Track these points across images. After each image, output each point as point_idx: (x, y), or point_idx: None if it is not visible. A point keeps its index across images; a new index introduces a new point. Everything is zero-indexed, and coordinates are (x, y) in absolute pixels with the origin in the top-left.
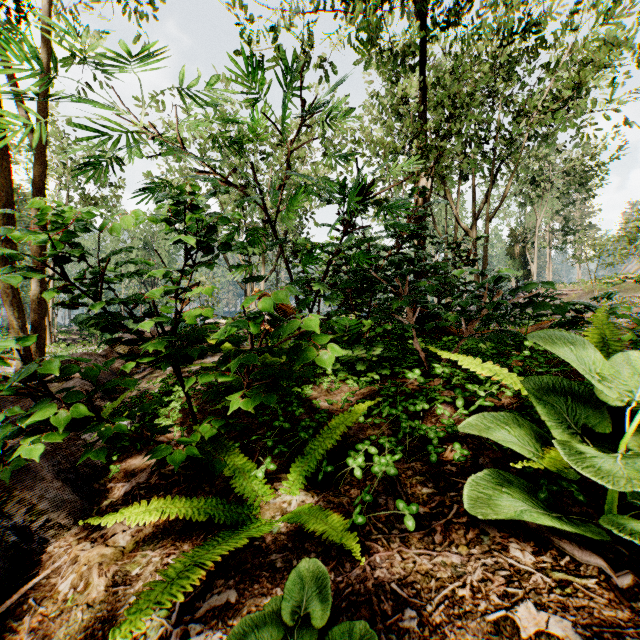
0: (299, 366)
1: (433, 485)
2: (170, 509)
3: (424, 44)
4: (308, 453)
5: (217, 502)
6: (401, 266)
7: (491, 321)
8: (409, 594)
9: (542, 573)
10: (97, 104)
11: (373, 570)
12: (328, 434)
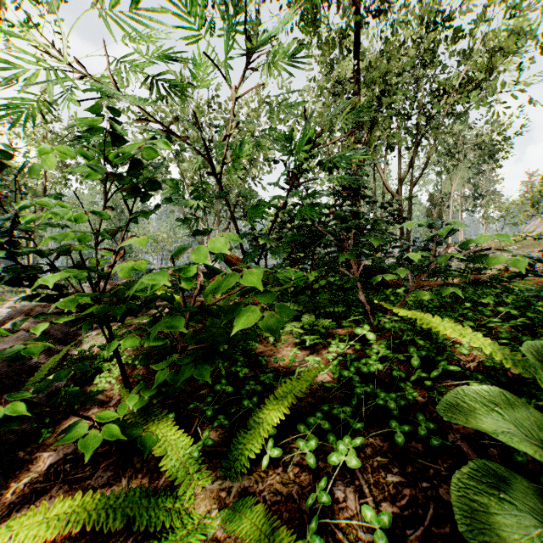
0: None
1: (399, 470)
2: (77, 512)
3: (359, 27)
4: (251, 427)
5: (141, 494)
6: (346, 220)
7: (440, 274)
8: None
9: None
10: (20, 36)
11: None
12: (274, 405)
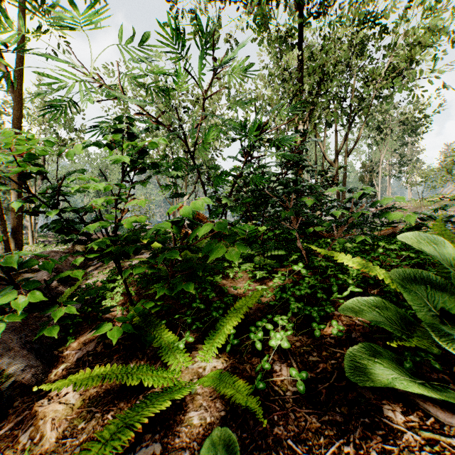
0: (211, 260)
1: (317, 354)
2: (109, 375)
3: (301, 28)
4: (219, 328)
5: (147, 368)
6: (288, 186)
7: (356, 227)
8: (303, 449)
9: (412, 431)
10: (56, 59)
11: (272, 427)
12: (234, 314)
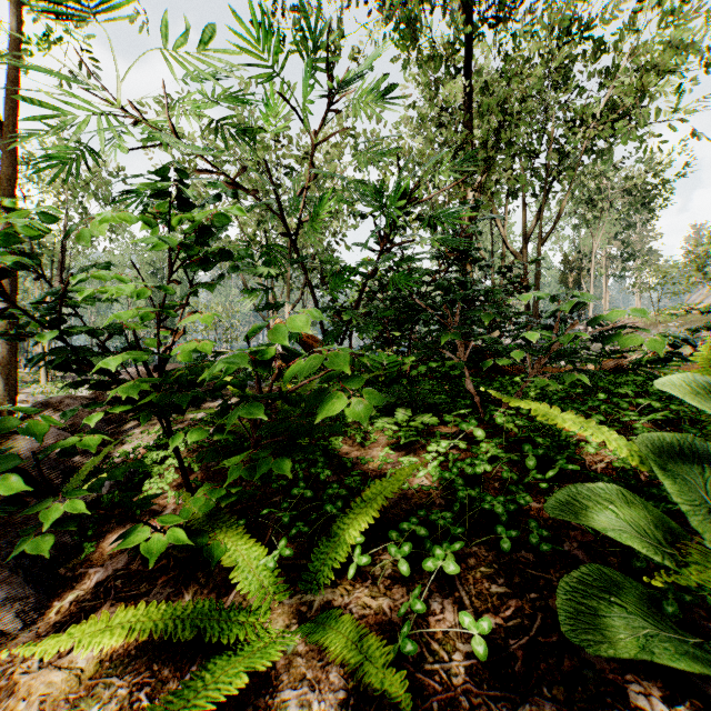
0: None
1: (505, 581)
2: (142, 622)
3: (471, 40)
4: (336, 535)
5: (211, 606)
6: (451, 291)
7: (564, 358)
8: None
9: None
10: (62, 76)
11: None
12: (362, 509)
